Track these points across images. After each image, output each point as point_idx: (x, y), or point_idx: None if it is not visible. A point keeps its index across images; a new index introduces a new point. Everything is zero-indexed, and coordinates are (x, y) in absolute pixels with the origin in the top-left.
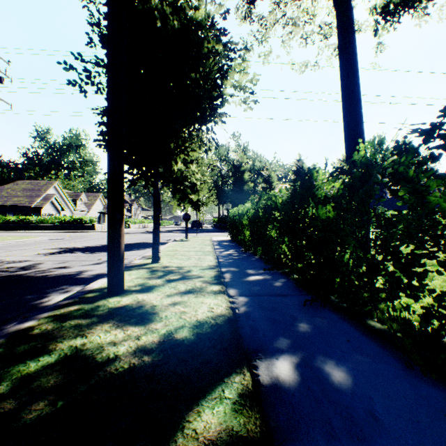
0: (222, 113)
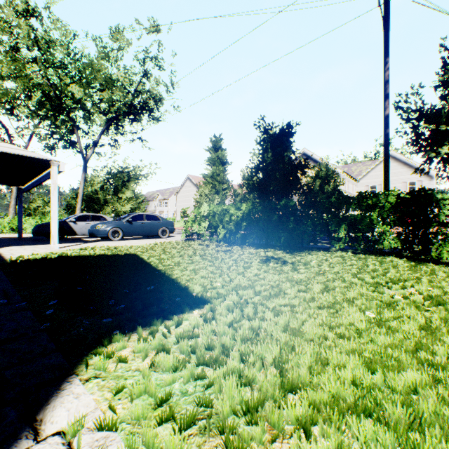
0: None
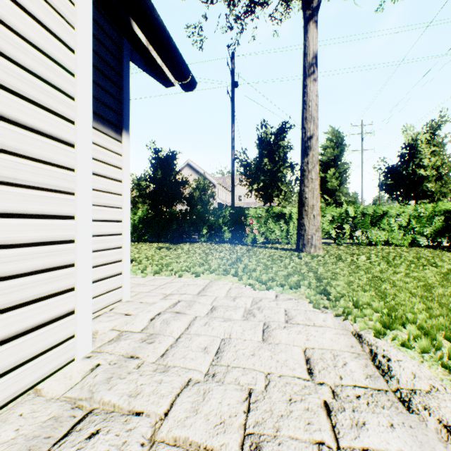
0: (279, 169)
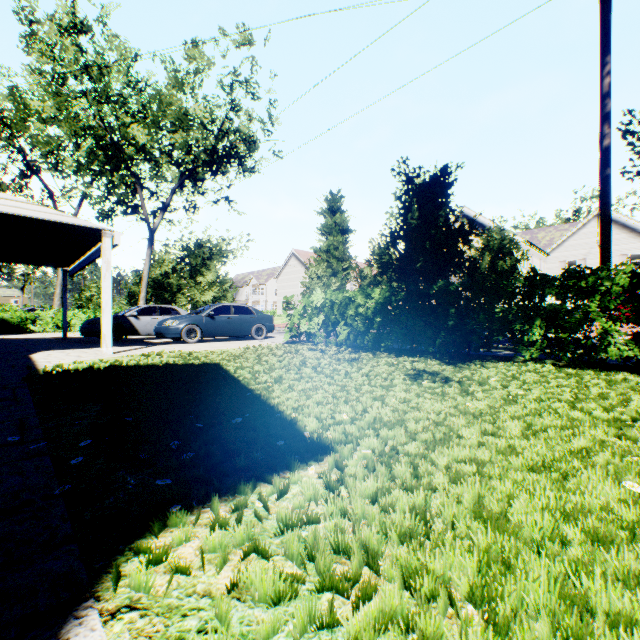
0: None
